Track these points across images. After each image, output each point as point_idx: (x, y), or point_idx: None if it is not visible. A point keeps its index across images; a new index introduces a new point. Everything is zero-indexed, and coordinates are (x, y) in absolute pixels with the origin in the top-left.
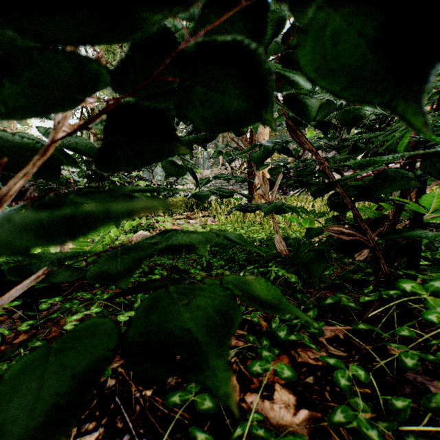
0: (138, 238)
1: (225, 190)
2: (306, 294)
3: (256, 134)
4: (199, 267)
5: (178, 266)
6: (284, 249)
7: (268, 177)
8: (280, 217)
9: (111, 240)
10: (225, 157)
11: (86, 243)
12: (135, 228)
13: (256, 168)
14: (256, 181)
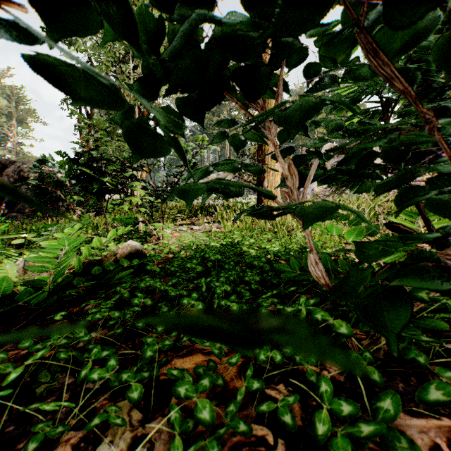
0: (125, 250)
1: (230, 182)
2: (364, 353)
3: (278, 98)
4: (195, 295)
5: (168, 291)
6: (323, 275)
7: (278, 179)
8: (294, 223)
9: (88, 252)
10: (232, 142)
11: (48, 259)
12: (130, 236)
13: (291, 135)
14: (266, 184)
